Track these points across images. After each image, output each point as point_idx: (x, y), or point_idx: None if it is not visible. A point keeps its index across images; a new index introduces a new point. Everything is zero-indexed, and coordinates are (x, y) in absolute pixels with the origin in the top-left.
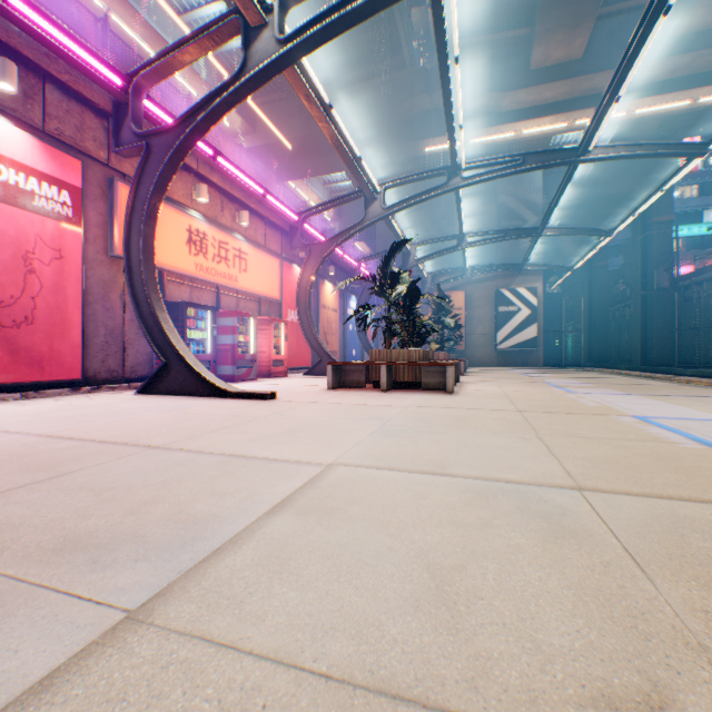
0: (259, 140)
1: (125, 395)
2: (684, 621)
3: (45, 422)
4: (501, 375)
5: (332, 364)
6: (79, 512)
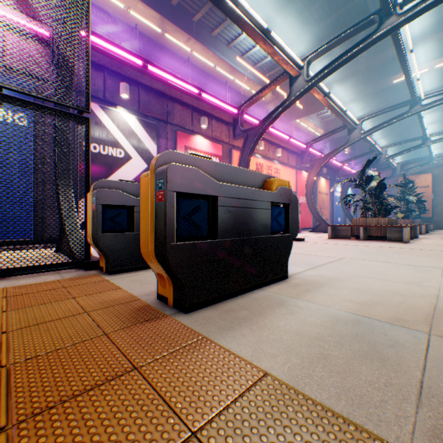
0: (279, 102)
1: None
2: (440, 280)
3: None
4: None
5: (330, 226)
6: None
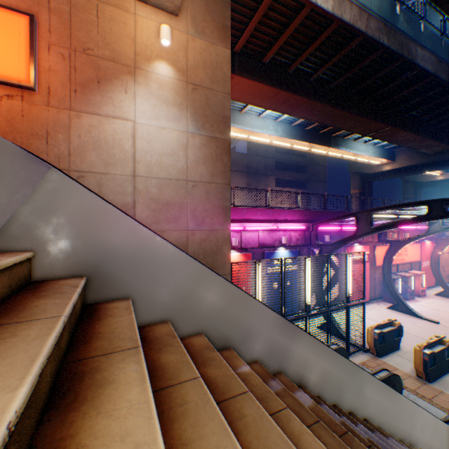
0: (396, 165)
1: (383, 308)
2: None
3: None
4: None
5: None
6: None
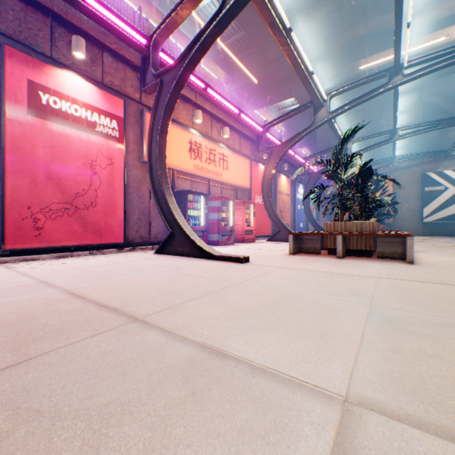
0: (235, 85)
1: (147, 254)
2: None
3: (82, 276)
4: (439, 244)
5: (292, 234)
6: None
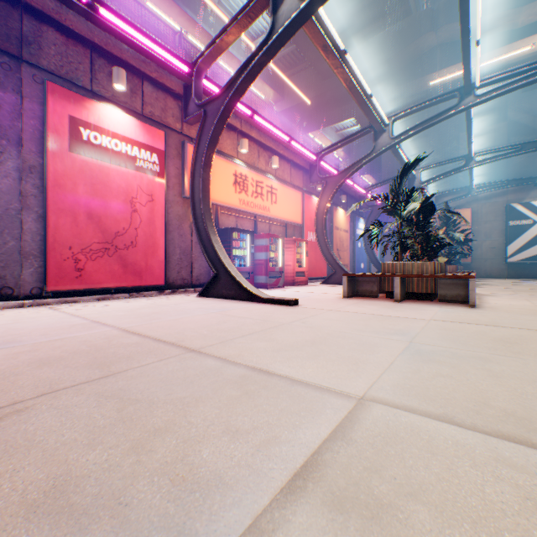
0: (286, 105)
1: (190, 297)
2: None
3: (130, 317)
4: (519, 287)
5: (346, 275)
6: (92, 434)
